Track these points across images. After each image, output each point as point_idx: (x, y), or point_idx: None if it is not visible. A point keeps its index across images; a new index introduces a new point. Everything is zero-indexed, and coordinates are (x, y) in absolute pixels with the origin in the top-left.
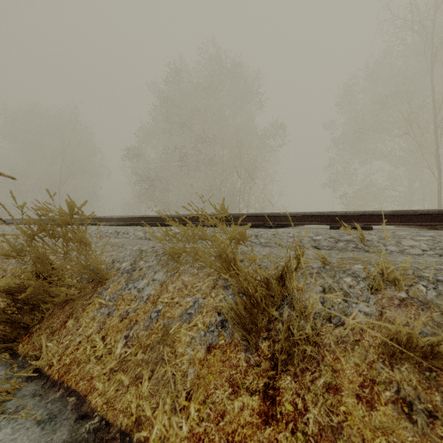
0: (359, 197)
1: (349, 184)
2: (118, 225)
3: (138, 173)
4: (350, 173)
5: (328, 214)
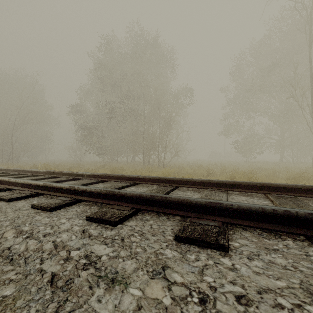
0: (246, 143)
1: (239, 133)
2: (9, 200)
3: (78, 123)
4: (240, 125)
5: (305, 218)
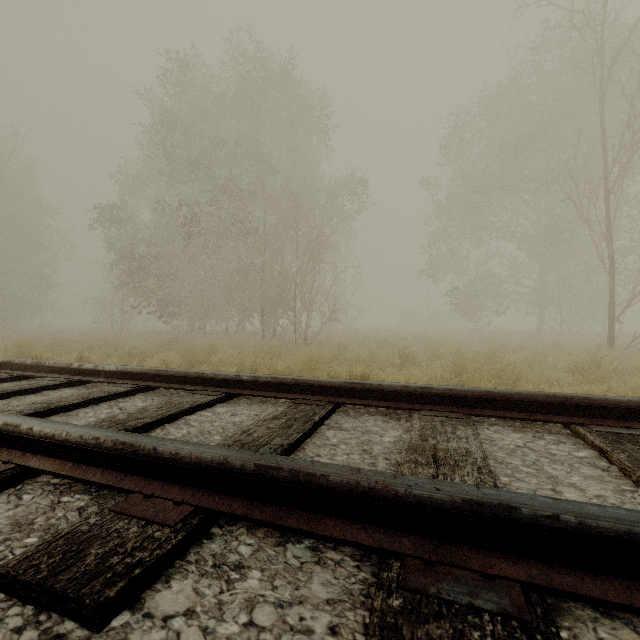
0: (473, 294)
1: (459, 274)
2: None
3: (116, 246)
4: (462, 257)
5: None
